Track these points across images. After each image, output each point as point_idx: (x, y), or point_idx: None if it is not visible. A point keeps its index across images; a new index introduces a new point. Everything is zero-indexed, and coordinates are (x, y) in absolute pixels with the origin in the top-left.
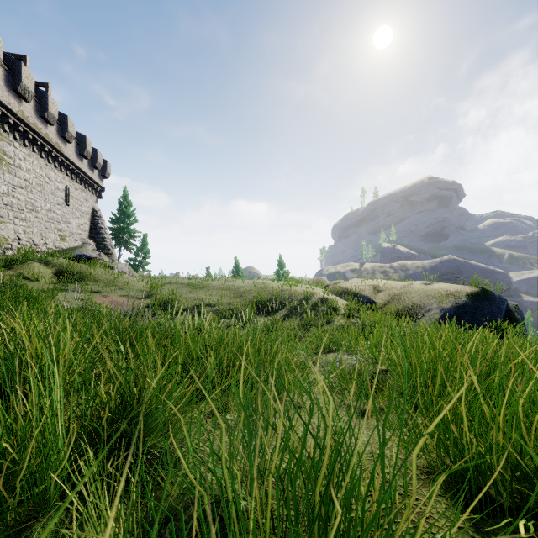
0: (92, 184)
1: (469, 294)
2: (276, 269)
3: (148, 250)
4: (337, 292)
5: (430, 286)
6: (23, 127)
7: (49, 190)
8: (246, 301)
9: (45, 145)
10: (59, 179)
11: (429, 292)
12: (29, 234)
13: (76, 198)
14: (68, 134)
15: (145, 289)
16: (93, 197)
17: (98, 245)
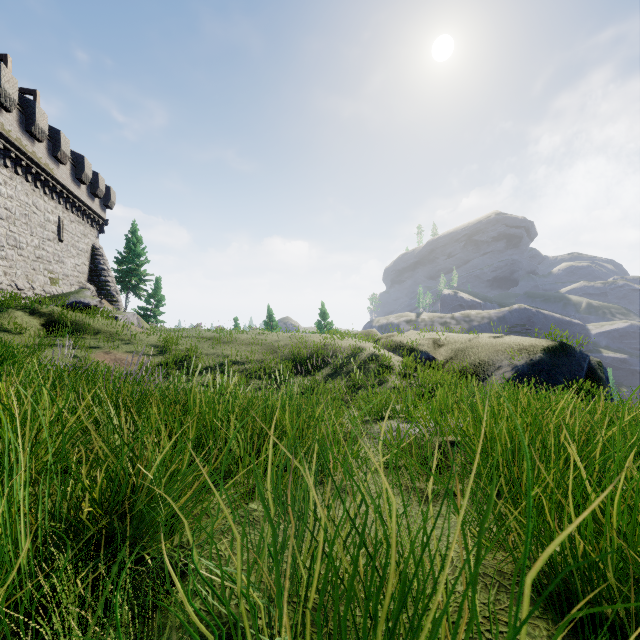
0: (92, 216)
1: (545, 349)
2: (318, 320)
3: (162, 297)
4: (390, 347)
5: (500, 339)
6: (3, 143)
7: (37, 222)
8: (281, 358)
9: (32, 166)
10: (50, 209)
11: (499, 347)
12: (12, 277)
13: (72, 233)
14: (61, 154)
15: (157, 344)
16: (94, 232)
17: (100, 291)
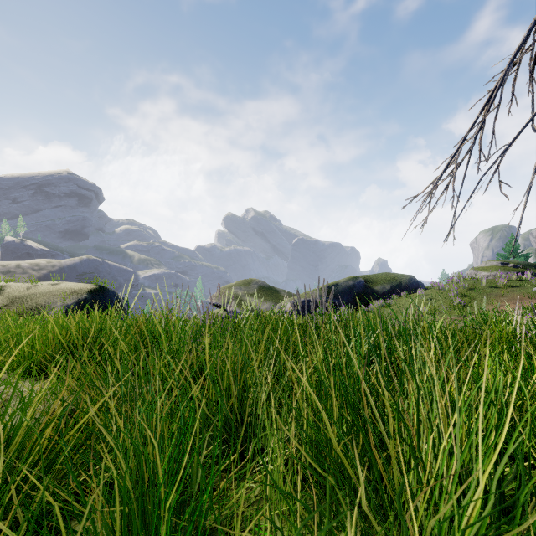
0: None
1: (90, 291)
2: None
3: None
4: None
5: (57, 286)
6: None
7: None
8: None
9: None
10: None
11: (56, 292)
12: None
13: None
14: None
15: None
16: None
17: None
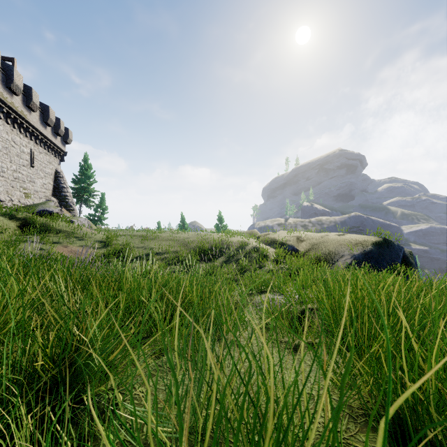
0: (55, 149)
1: (374, 243)
2: (216, 223)
3: (106, 207)
4: (267, 242)
5: (343, 236)
6: None
7: (14, 153)
8: (191, 250)
9: (11, 112)
10: (24, 143)
11: (342, 242)
12: None
13: (41, 161)
14: (32, 104)
15: (101, 240)
16: (56, 160)
17: (61, 202)
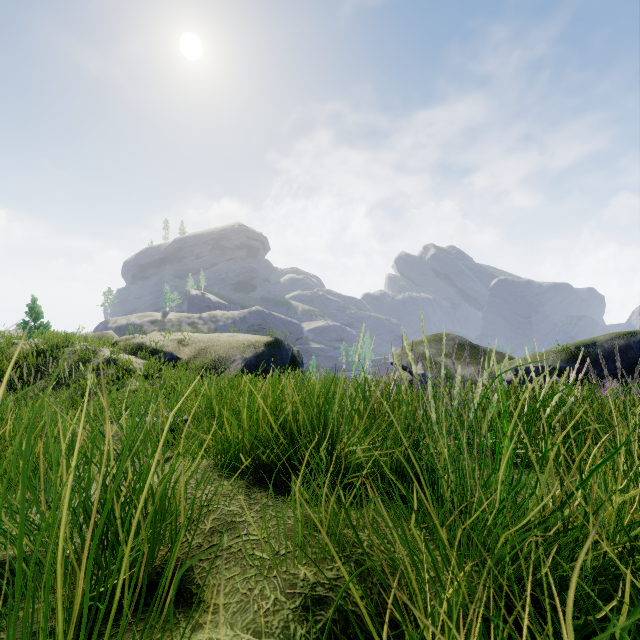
0: None
1: (266, 344)
2: (23, 320)
3: None
4: (131, 350)
5: (236, 337)
6: None
7: None
8: None
9: None
10: None
11: (235, 344)
12: None
13: None
14: None
15: None
16: None
17: None
